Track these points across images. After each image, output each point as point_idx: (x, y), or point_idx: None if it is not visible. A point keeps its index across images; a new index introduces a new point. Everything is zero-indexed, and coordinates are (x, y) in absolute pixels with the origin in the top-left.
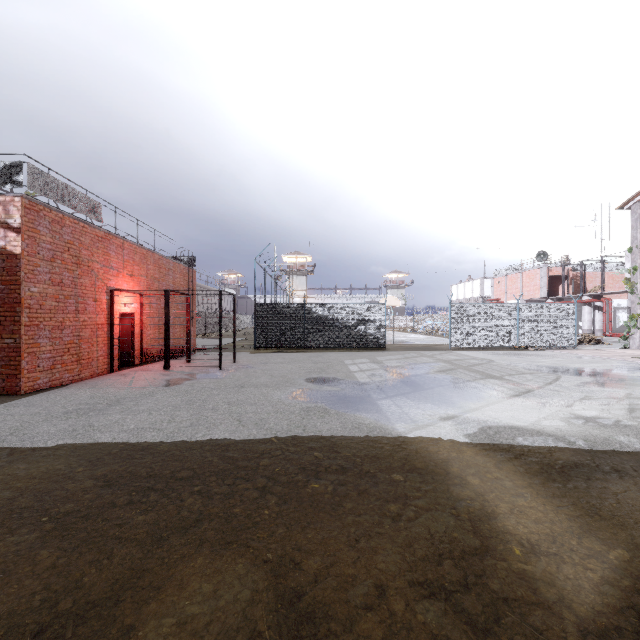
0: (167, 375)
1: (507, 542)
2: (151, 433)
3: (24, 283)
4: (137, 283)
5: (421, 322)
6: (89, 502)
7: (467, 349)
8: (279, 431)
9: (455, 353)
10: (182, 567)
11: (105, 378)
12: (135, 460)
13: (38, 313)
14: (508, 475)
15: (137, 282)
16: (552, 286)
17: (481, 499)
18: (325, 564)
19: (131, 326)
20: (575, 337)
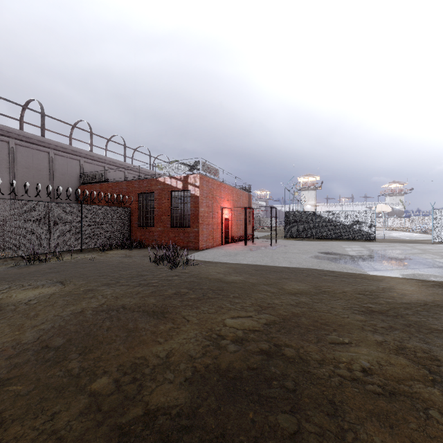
0: (248, 247)
1: (393, 292)
2: (259, 262)
3: (200, 207)
4: (229, 204)
5: (417, 223)
6: (255, 272)
7: None
8: (308, 266)
9: (434, 245)
10: (288, 283)
11: (223, 246)
12: (259, 267)
13: (203, 219)
14: (411, 284)
15: (229, 203)
16: None
17: (391, 286)
18: (328, 287)
19: (227, 224)
20: None
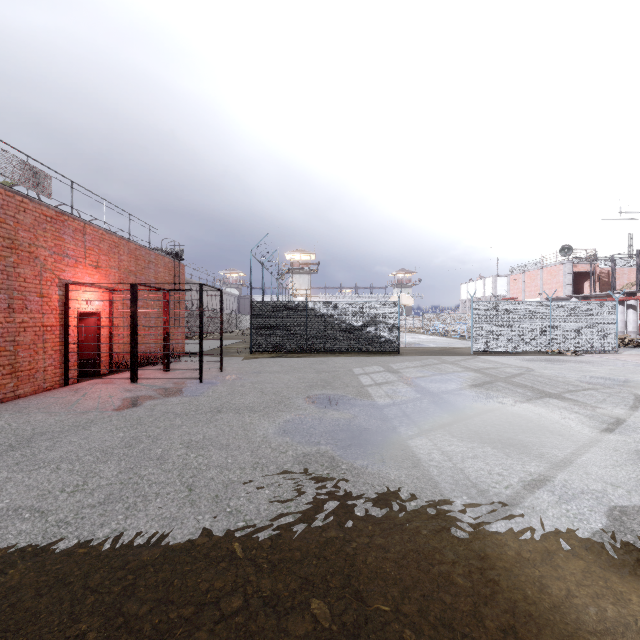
0: (130, 391)
1: None
2: (21, 525)
3: None
4: (105, 276)
5: (430, 322)
6: None
7: (492, 353)
8: (251, 520)
9: (481, 359)
10: None
11: (48, 395)
12: None
13: None
14: None
15: (105, 275)
16: (575, 283)
17: None
18: None
19: (97, 328)
20: (616, 340)
